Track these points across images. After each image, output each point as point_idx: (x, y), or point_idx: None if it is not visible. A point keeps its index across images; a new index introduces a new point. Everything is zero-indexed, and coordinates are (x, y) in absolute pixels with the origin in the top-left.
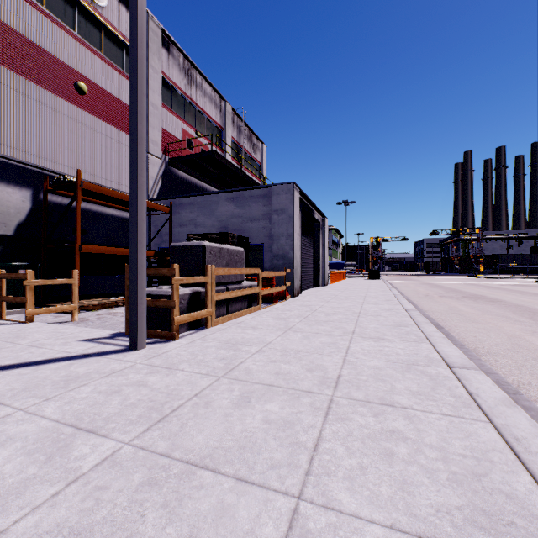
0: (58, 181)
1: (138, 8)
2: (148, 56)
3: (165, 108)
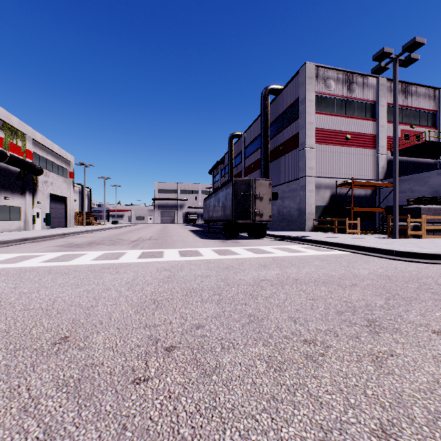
0: (342, 183)
1: (395, 143)
2: (378, 101)
3: (388, 123)
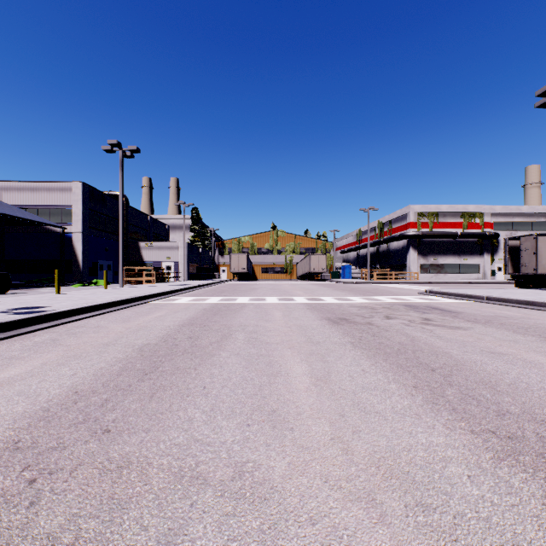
0: None
1: None
2: None
3: None
